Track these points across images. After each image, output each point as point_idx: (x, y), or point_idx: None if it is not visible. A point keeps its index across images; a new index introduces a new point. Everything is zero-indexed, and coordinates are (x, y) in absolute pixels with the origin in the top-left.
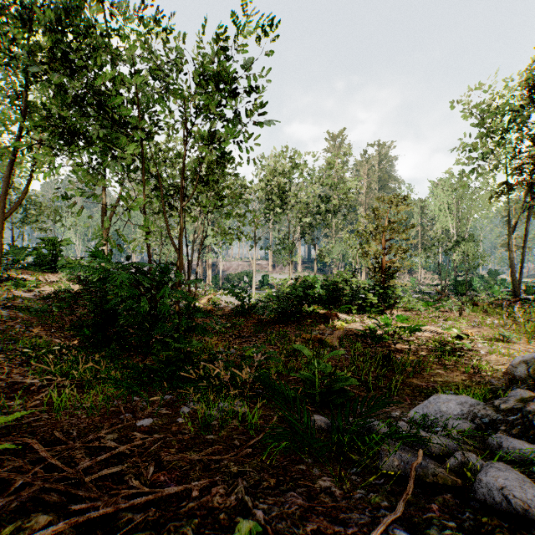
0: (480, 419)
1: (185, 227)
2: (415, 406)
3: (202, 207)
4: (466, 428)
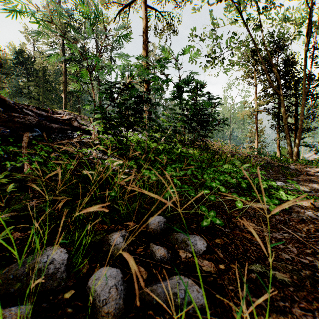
0: None
1: None
2: None
3: None
4: None
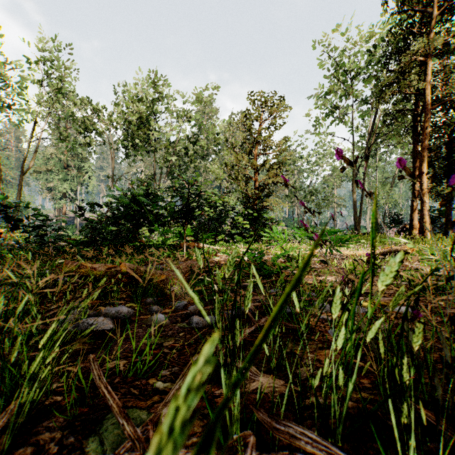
0: None
1: None
2: None
3: None
4: None
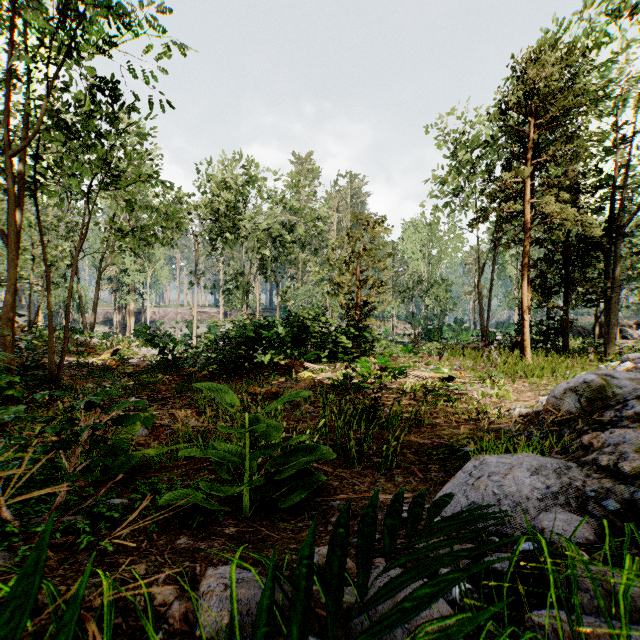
0: (597, 502)
1: (38, 213)
2: (436, 484)
3: (70, 175)
4: (585, 533)
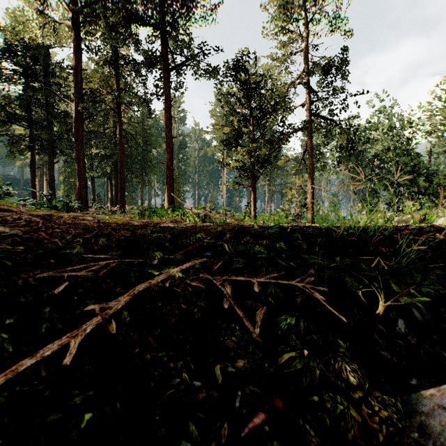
0: None
1: None
2: None
3: None
4: None
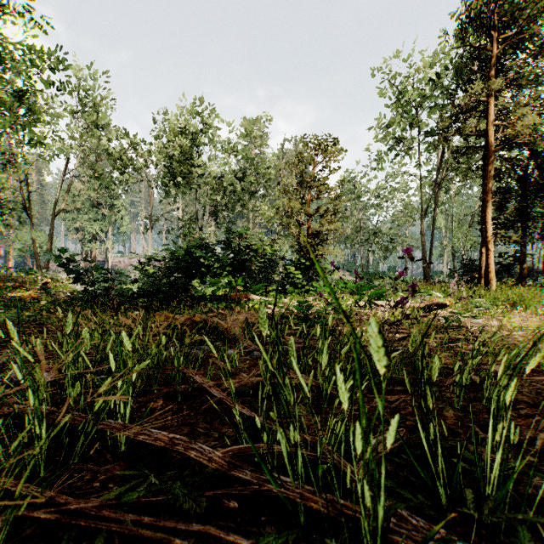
0: None
1: None
2: None
3: None
4: None
